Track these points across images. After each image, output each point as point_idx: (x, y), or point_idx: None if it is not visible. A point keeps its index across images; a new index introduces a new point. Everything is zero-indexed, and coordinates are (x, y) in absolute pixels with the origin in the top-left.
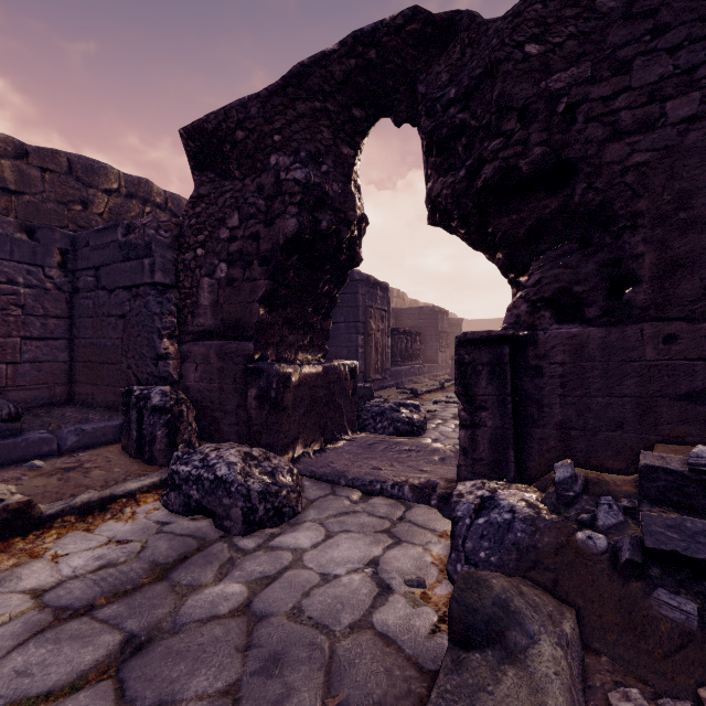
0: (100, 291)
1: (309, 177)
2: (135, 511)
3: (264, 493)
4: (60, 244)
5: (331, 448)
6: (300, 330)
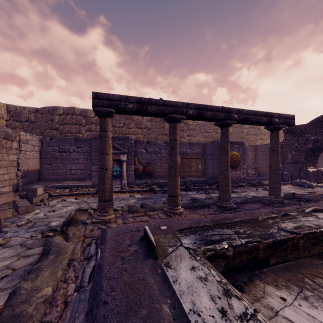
0: (263, 155)
1: (314, 138)
2: (289, 185)
3: (310, 184)
4: (254, 147)
5: (318, 184)
6: (310, 162)
